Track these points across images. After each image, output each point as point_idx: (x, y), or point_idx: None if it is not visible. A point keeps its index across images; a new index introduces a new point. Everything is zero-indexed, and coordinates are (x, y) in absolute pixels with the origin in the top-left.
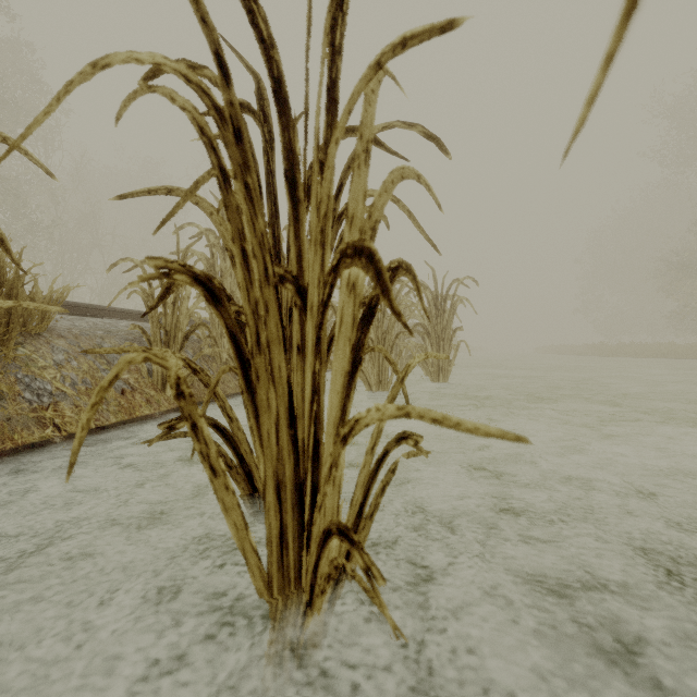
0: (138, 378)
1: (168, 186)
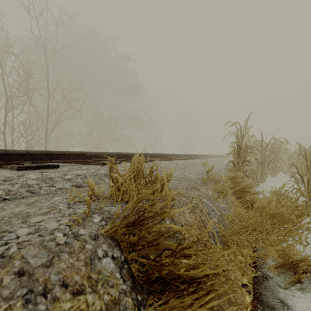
0: None
1: (290, 157)
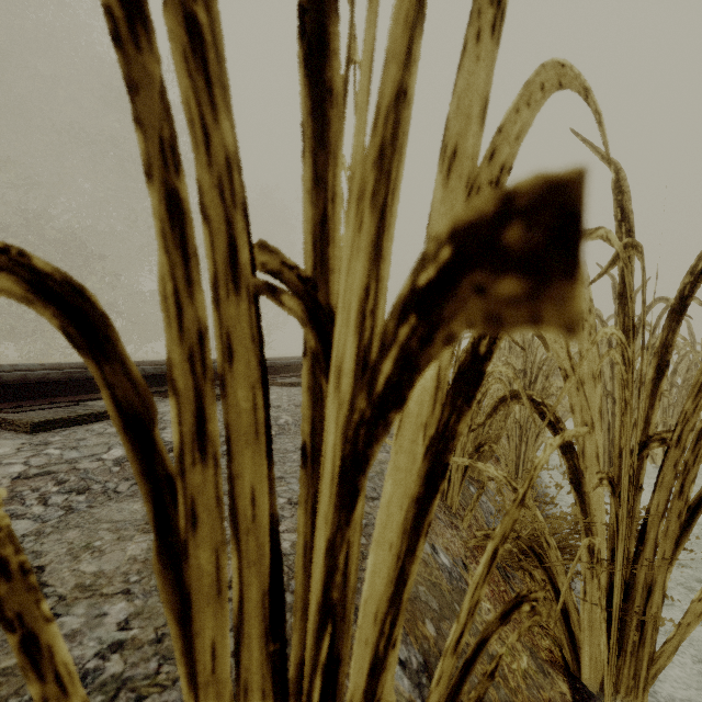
0: (501, 469)
1: None
